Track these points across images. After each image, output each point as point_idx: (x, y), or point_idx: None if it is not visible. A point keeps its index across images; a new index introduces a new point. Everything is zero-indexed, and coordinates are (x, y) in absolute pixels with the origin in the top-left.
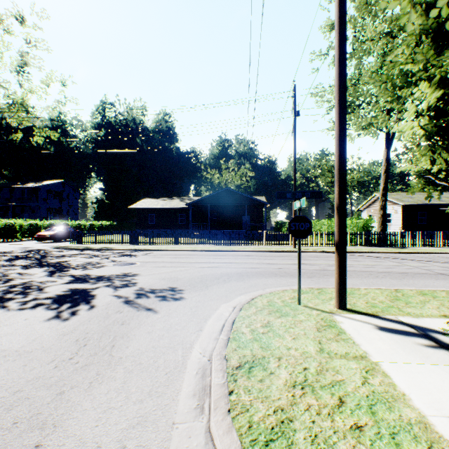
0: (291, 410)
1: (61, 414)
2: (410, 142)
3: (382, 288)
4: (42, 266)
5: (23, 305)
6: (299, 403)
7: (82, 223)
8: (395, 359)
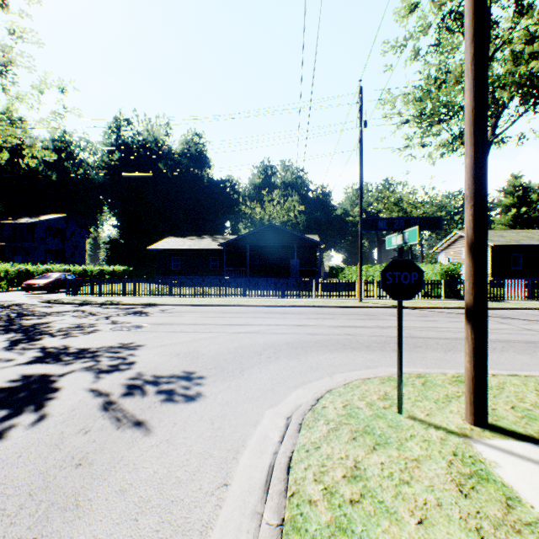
0: None
1: None
2: None
3: (519, 374)
4: (7, 332)
5: None
6: None
7: (88, 268)
8: None
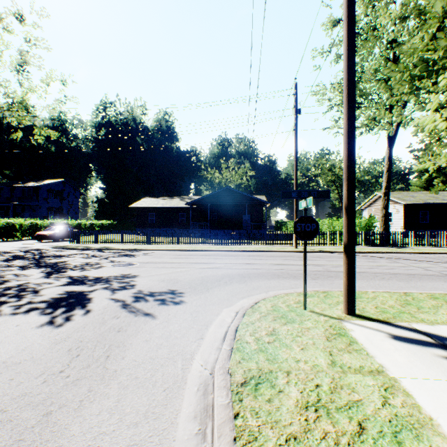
0: (305, 439)
1: (45, 441)
2: (429, 137)
3: (390, 291)
4: (39, 267)
5: (16, 309)
6: (313, 429)
7: (82, 222)
8: (415, 374)
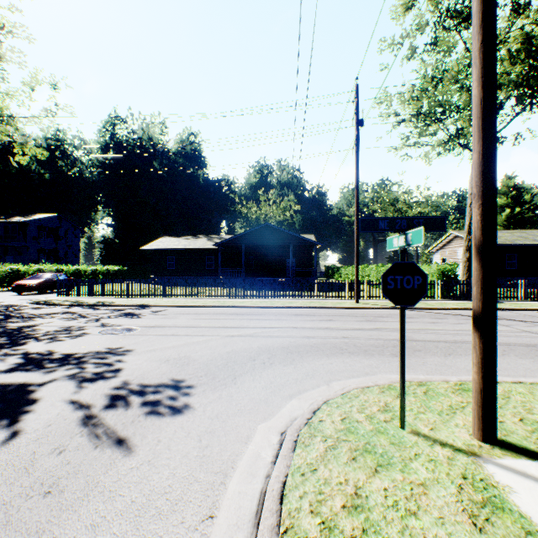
0: None
1: None
2: None
3: (524, 382)
4: None
5: None
6: None
7: (81, 268)
8: None
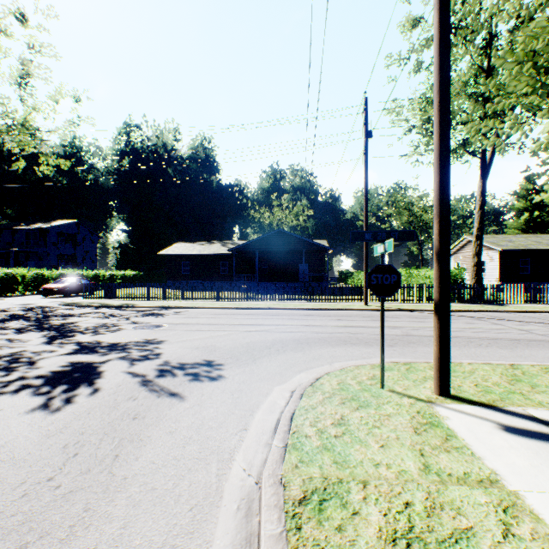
0: None
1: None
2: None
3: (491, 363)
4: (41, 330)
5: (2, 387)
6: None
7: (100, 273)
8: (543, 486)
